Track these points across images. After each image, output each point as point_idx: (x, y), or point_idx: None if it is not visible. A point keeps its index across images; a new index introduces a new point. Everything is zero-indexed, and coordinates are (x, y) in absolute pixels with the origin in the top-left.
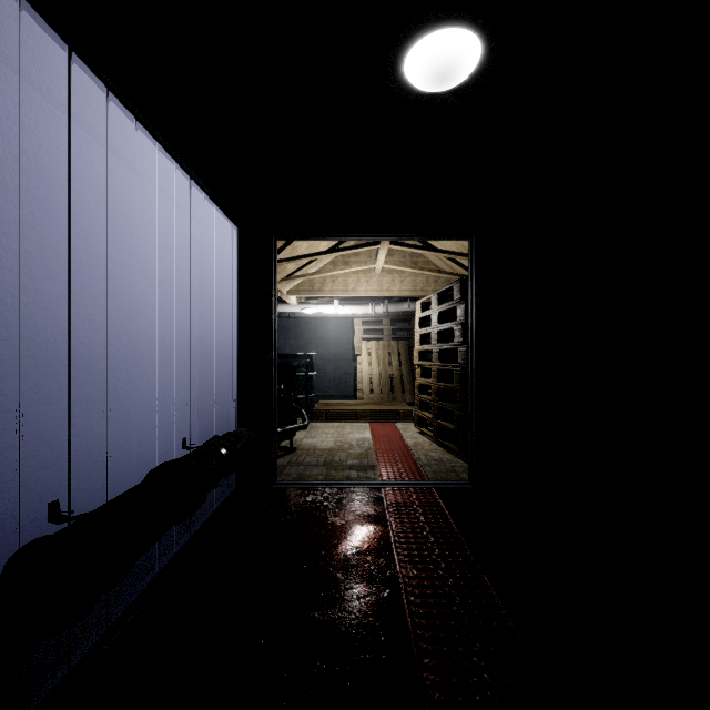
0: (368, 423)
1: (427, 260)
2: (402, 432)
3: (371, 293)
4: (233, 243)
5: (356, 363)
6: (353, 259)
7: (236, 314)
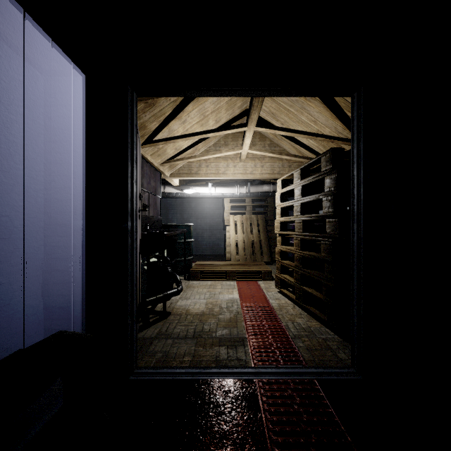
0: (236, 281)
1: (283, 149)
2: (265, 291)
3: (237, 175)
4: (78, 91)
5: (225, 231)
6: (223, 148)
7: (83, 176)
